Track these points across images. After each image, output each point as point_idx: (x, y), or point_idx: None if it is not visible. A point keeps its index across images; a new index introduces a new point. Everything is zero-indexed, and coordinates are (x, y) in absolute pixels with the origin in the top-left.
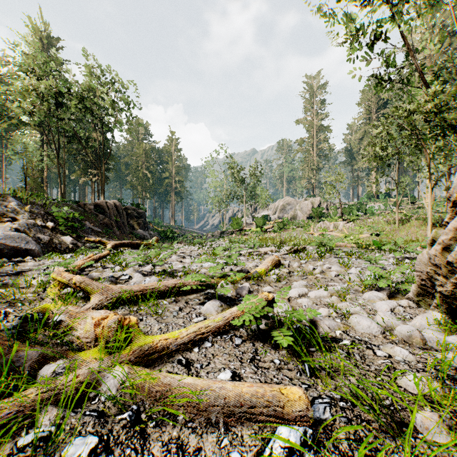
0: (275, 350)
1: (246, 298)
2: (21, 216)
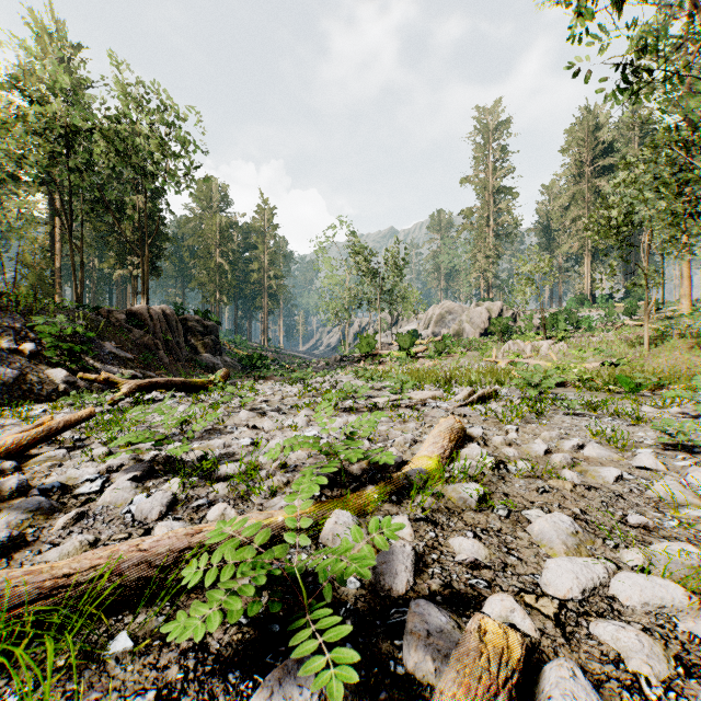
0: None
1: None
2: None
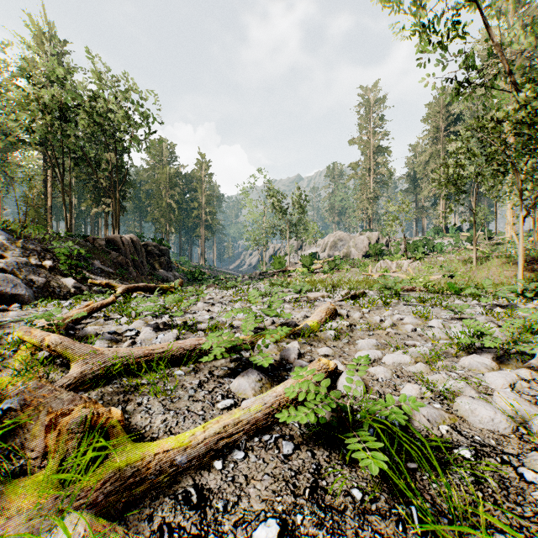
0: (349, 468)
1: (299, 372)
2: (11, 252)
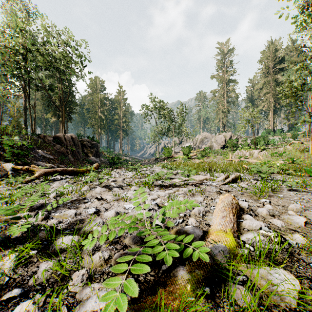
0: None
1: None
2: None
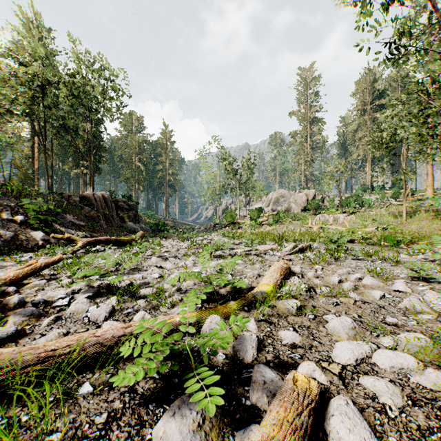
0: None
1: None
2: None
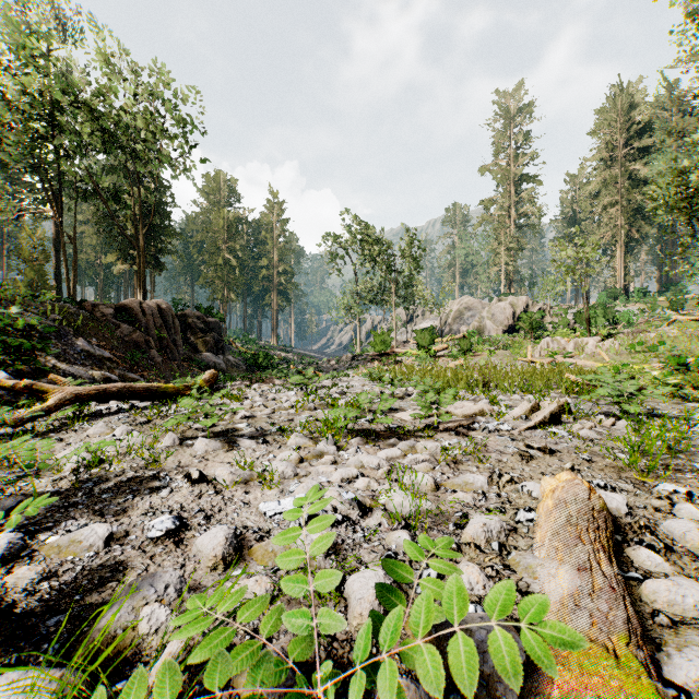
0: None
1: None
2: None
